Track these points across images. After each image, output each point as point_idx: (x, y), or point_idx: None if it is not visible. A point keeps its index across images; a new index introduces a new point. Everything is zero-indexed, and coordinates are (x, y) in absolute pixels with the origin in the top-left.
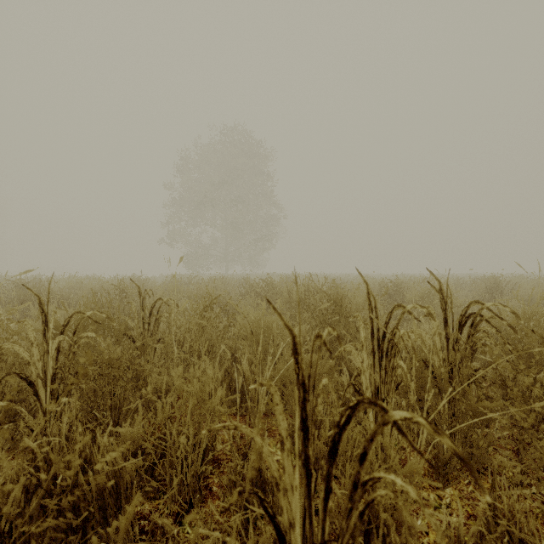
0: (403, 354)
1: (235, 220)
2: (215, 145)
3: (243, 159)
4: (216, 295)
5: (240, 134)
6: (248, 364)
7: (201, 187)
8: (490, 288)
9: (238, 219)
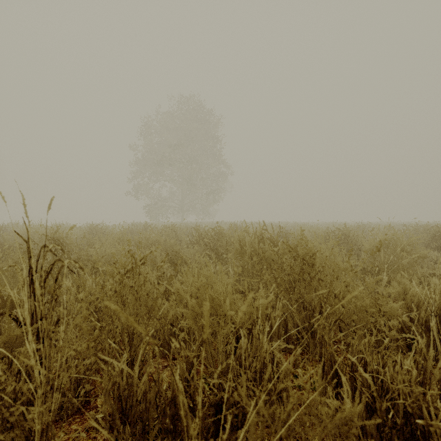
0: (430, 351)
1: (190, 177)
2: (172, 113)
3: (196, 125)
4: (164, 244)
5: (193, 104)
6: (187, 362)
7: (160, 149)
8: (432, 236)
9: (192, 176)
